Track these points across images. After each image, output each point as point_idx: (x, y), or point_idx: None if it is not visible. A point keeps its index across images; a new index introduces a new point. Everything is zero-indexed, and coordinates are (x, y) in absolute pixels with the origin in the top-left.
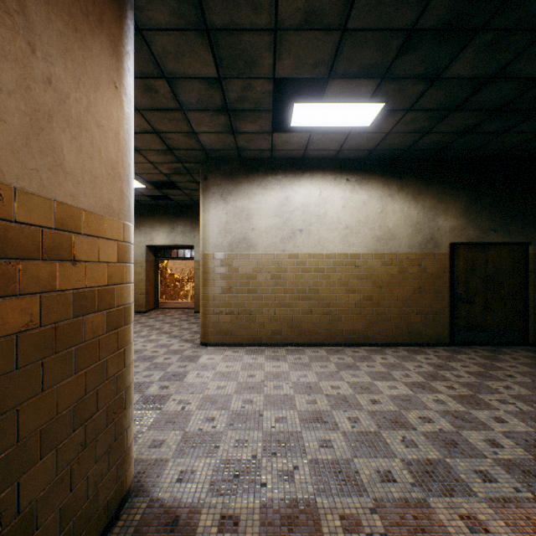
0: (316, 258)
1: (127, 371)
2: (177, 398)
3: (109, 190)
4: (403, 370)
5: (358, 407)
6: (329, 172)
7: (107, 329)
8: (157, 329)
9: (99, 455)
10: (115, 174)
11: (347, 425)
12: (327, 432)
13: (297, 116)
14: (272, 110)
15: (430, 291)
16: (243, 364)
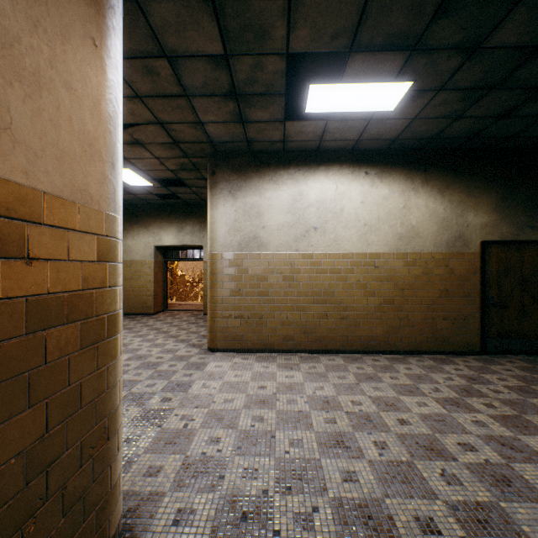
0: (331, 258)
1: (111, 393)
2: (180, 413)
3: (84, 171)
4: (431, 383)
5: (385, 428)
6: (346, 164)
7: (82, 345)
8: (164, 332)
9: (69, 505)
10: (93, 152)
11: (374, 451)
12: (351, 461)
13: (313, 101)
14: (285, 94)
15: (459, 295)
16: (253, 373)
